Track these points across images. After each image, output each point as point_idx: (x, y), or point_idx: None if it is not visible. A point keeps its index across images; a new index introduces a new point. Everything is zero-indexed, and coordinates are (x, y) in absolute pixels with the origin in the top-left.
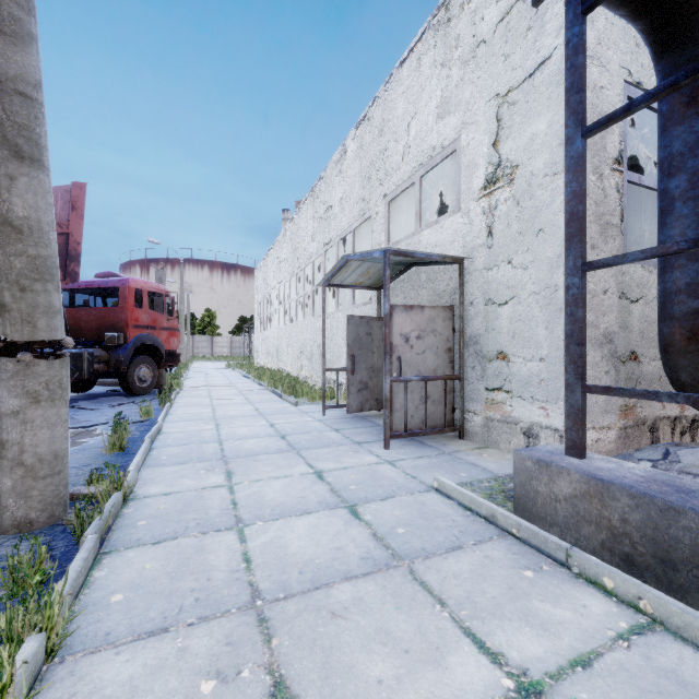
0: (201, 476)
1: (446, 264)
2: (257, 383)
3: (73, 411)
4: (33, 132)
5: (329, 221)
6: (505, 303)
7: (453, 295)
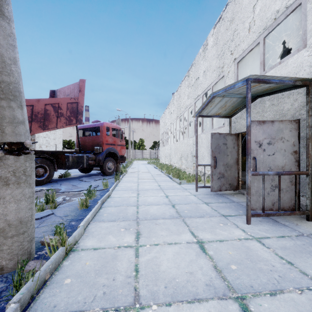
0: (120, 234)
1: (291, 89)
2: (160, 171)
3: (79, 182)
4: None
5: (197, 86)
6: None
7: (298, 111)
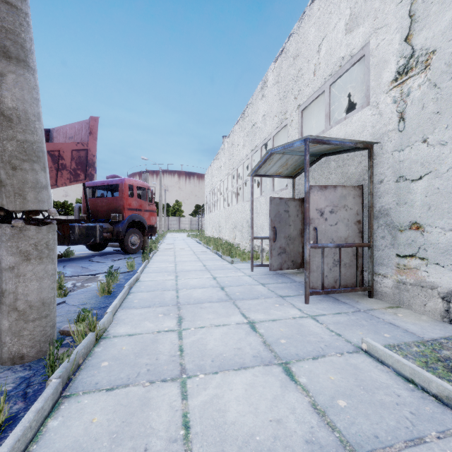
0: (159, 320)
1: (355, 151)
2: (205, 247)
3: (90, 263)
4: (18, 36)
5: (254, 133)
6: (419, 178)
7: (362, 176)
